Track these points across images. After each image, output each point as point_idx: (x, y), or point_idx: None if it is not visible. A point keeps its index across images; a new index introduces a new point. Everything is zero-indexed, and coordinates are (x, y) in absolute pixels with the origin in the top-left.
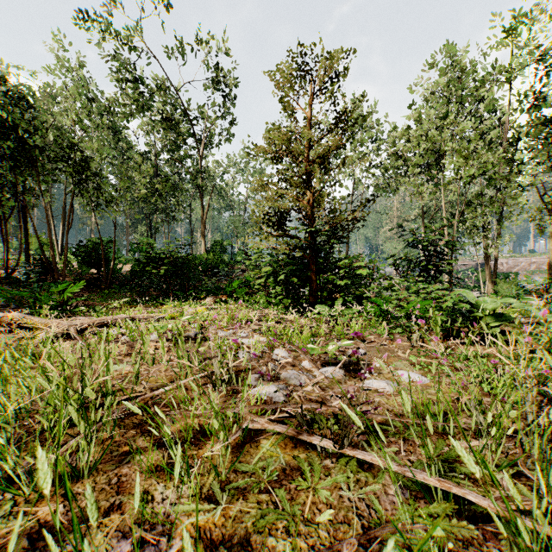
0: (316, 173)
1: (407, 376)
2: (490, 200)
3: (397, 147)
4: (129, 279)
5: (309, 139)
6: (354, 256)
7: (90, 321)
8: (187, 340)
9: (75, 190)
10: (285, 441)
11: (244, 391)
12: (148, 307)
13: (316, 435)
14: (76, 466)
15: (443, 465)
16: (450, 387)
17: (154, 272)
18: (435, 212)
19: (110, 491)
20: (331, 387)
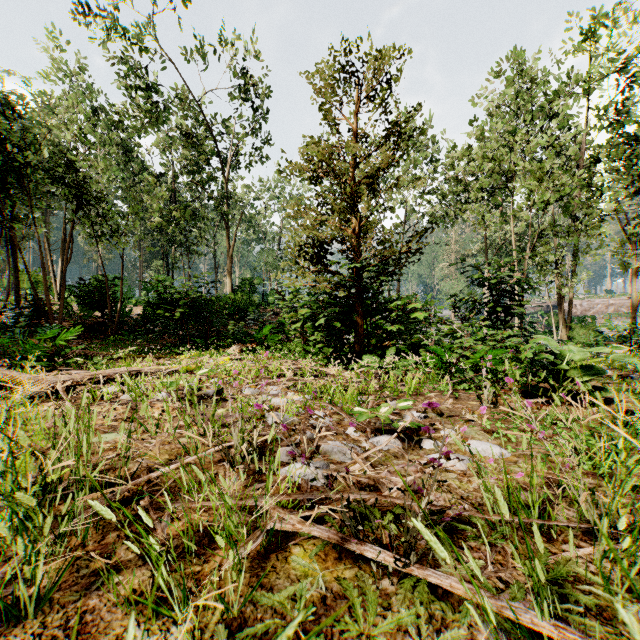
0: (364, 196)
1: (482, 448)
2: (568, 230)
3: (456, 170)
4: (141, 324)
5: (354, 154)
6: (408, 296)
7: (84, 375)
8: (204, 399)
9: (74, 216)
10: (326, 548)
11: (269, 477)
12: (161, 357)
13: (367, 537)
14: (14, 601)
15: (550, 587)
16: (544, 466)
17: (168, 315)
18: (501, 246)
19: (64, 639)
20: (385, 464)
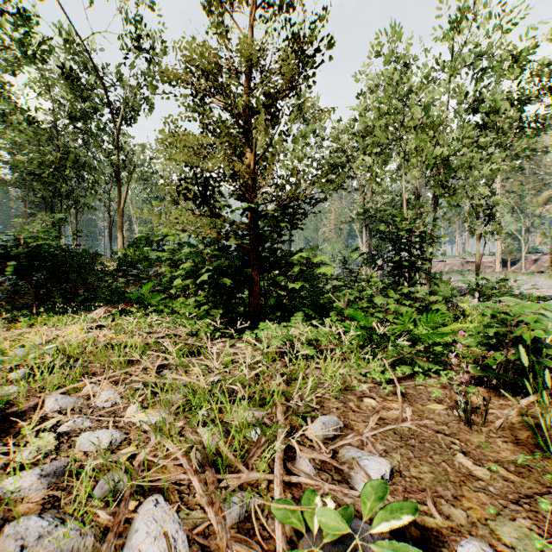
0: (260, 117)
1: None
2: (452, 190)
3: (341, 141)
4: None
5: (249, 61)
6: (312, 247)
7: None
8: None
9: None
10: None
11: None
12: None
13: None
14: None
15: None
16: None
17: None
18: (376, 212)
19: None
20: None
